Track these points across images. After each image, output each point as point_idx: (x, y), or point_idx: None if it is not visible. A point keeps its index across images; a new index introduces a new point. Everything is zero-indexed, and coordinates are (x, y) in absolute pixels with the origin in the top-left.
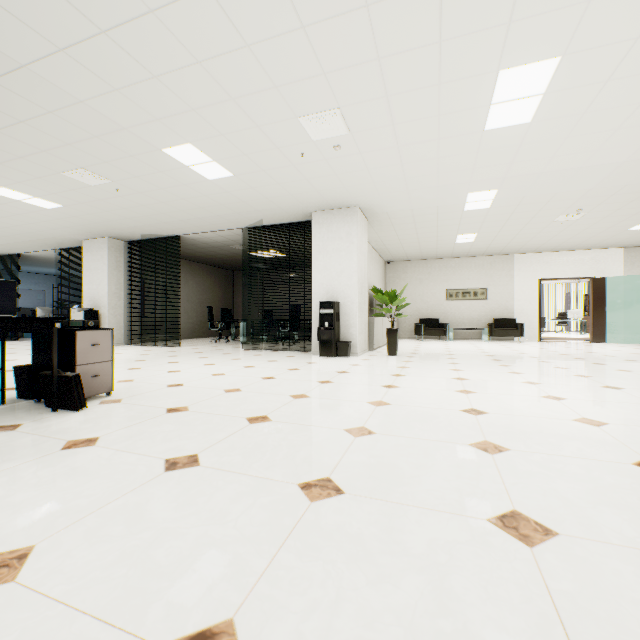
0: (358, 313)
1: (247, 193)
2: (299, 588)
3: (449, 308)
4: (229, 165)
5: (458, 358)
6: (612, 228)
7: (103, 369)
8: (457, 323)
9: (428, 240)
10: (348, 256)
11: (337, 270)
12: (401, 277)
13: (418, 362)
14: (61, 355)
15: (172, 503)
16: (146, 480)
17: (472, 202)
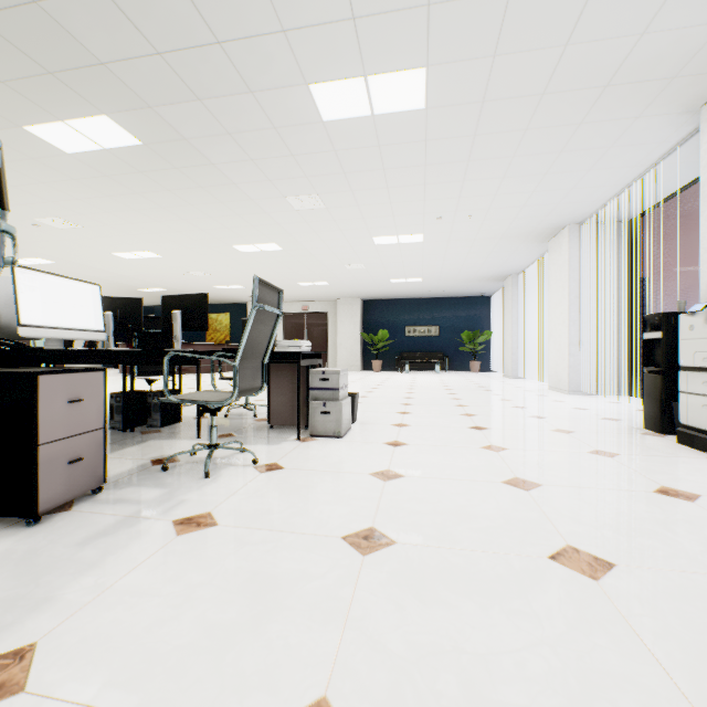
0: None
1: None
2: None
3: None
4: None
5: None
6: None
7: None
8: None
9: None
10: None
11: None
12: None
13: None
14: None
15: None
16: None
17: (26, 260)
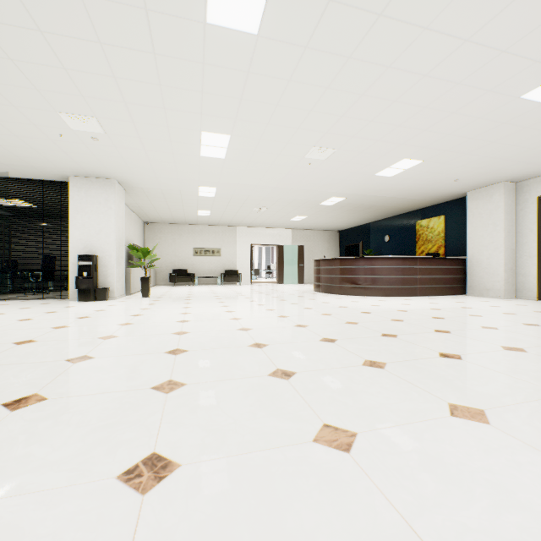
0: (116, 265)
1: None
2: (70, 381)
3: (196, 262)
4: None
5: (193, 296)
6: (283, 218)
7: None
8: (201, 273)
9: (178, 211)
10: (107, 218)
11: (96, 229)
12: (158, 236)
13: (164, 300)
14: None
15: None
16: None
17: (203, 192)
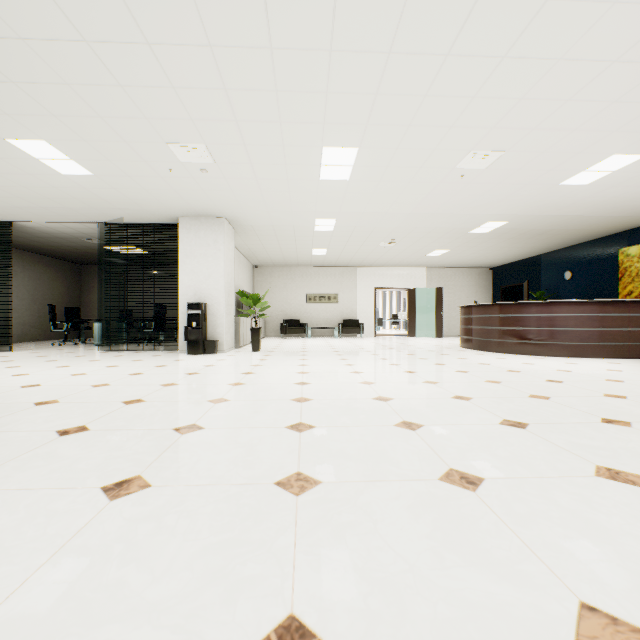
0: (225, 314)
1: (108, 192)
2: (177, 461)
3: (309, 310)
4: (90, 166)
5: (309, 351)
6: (416, 254)
7: None
8: (315, 323)
9: (290, 251)
10: (216, 262)
11: (205, 274)
12: (268, 281)
13: (276, 355)
14: None
15: (77, 448)
16: (46, 442)
17: (320, 226)
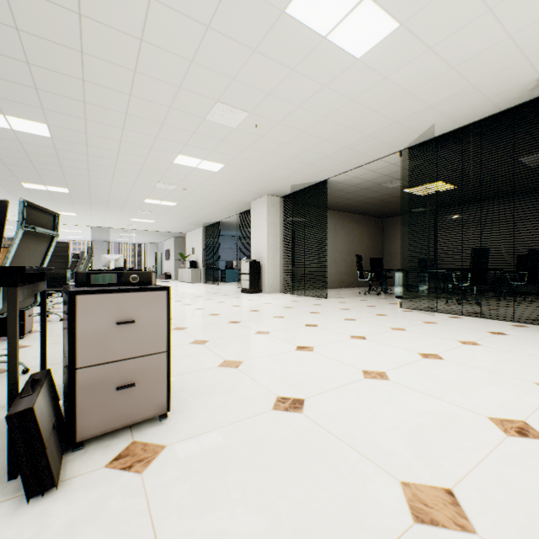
0: None
1: (417, 69)
2: None
3: None
4: None
5: None
6: None
7: (145, 370)
8: None
9: None
10: None
11: None
12: None
13: None
14: (67, 340)
15: None
16: None
17: None
